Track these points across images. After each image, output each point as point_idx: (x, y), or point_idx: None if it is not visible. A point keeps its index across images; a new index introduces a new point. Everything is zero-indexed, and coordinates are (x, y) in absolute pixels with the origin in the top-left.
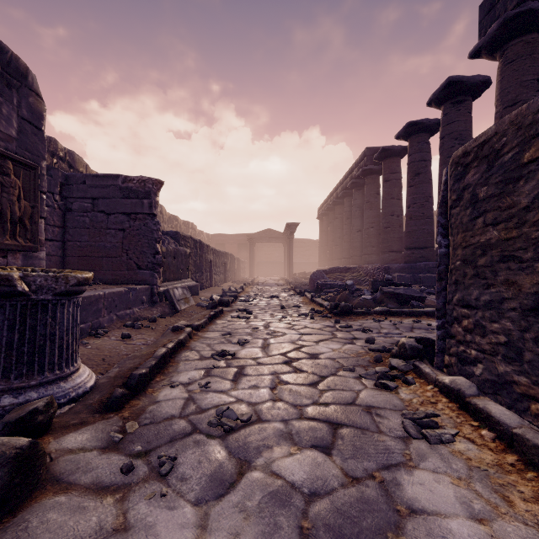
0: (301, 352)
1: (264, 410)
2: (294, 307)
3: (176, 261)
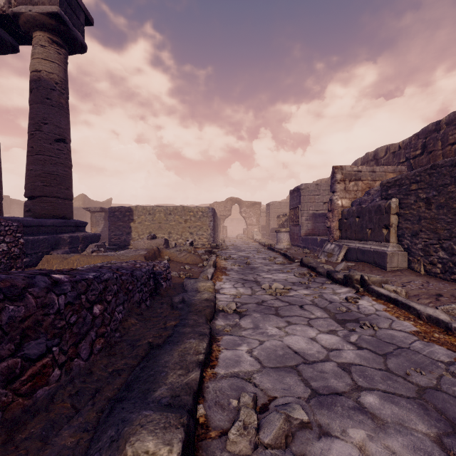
0: (240, 251)
1: (246, 249)
2: (238, 265)
3: (361, 220)
